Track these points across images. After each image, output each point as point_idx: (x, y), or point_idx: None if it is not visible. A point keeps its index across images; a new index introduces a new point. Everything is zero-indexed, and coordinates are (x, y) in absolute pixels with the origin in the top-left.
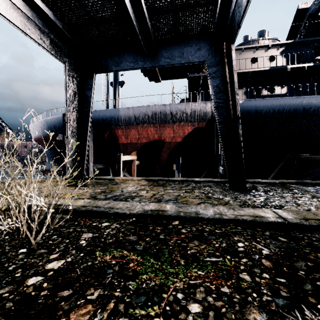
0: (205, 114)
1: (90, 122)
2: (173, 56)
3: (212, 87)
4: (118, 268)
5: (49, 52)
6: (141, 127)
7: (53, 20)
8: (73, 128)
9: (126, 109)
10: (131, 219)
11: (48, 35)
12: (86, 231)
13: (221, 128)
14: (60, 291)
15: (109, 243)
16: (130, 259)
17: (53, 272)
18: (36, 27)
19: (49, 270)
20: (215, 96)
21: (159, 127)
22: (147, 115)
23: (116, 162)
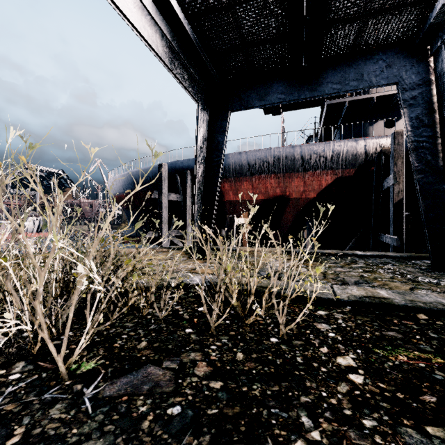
0: (355, 157)
1: (221, 176)
2: (346, 80)
3: (408, 120)
4: (443, 373)
5: (186, 90)
6: (257, 179)
7: (198, 50)
8: (200, 184)
9: (237, 155)
10: (346, 308)
11: (187, 69)
12: (313, 321)
13: (421, 179)
14: (418, 395)
15: (372, 338)
16: (441, 363)
17: (362, 370)
18: (179, 62)
19: (353, 368)
20: (413, 133)
21: (283, 178)
22: (267, 162)
23: (218, 226)
